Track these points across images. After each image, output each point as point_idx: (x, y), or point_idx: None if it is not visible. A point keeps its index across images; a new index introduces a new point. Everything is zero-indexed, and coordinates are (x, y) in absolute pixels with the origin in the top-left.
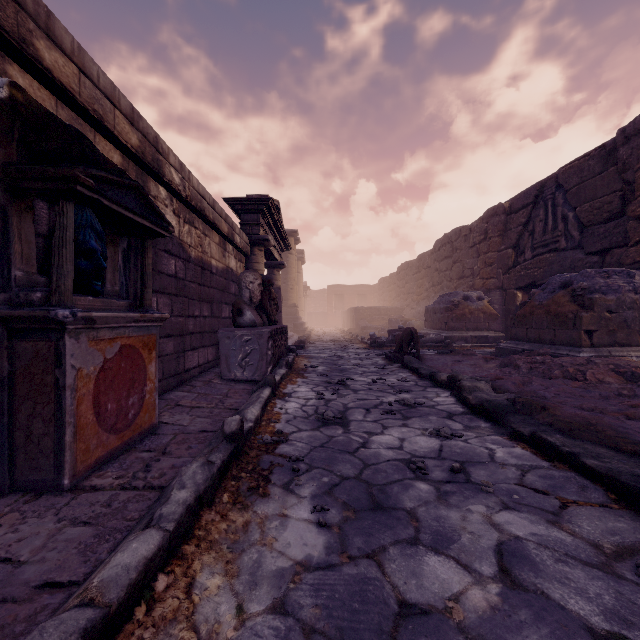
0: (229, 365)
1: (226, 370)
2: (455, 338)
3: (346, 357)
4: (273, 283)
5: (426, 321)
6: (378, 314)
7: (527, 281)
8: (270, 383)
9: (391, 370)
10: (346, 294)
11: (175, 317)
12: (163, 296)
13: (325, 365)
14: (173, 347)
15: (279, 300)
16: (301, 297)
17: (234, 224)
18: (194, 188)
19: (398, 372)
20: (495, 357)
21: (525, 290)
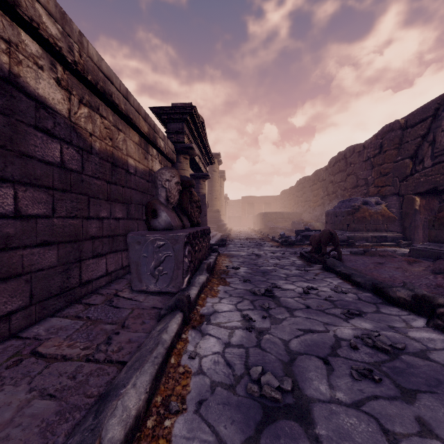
0: (140, 274)
1: (136, 280)
2: (357, 238)
3: (263, 256)
4: (194, 184)
5: (326, 223)
6: (282, 217)
7: (427, 187)
8: (182, 306)
9: (315, 273)
10: (256, 203)
11: (61, 218)
12: (32, 189)
13: (246, 266)
14: (56, 257)
15: (204, 205)
16: (223, 205)
17: (157, 127)
18: (91, 60)
19: (324, 277)
20: (417, 259)
21: (422, 195)
